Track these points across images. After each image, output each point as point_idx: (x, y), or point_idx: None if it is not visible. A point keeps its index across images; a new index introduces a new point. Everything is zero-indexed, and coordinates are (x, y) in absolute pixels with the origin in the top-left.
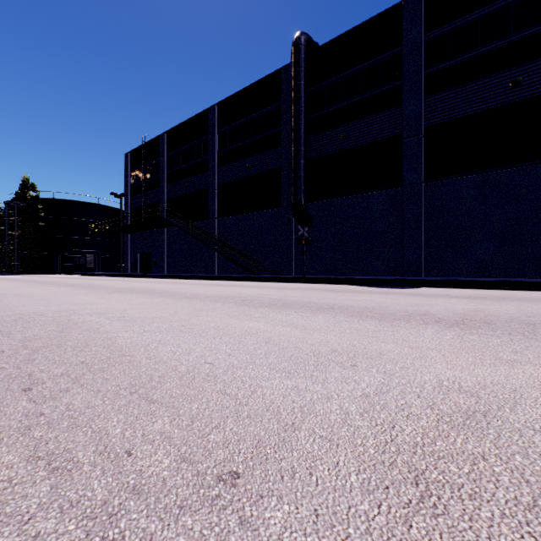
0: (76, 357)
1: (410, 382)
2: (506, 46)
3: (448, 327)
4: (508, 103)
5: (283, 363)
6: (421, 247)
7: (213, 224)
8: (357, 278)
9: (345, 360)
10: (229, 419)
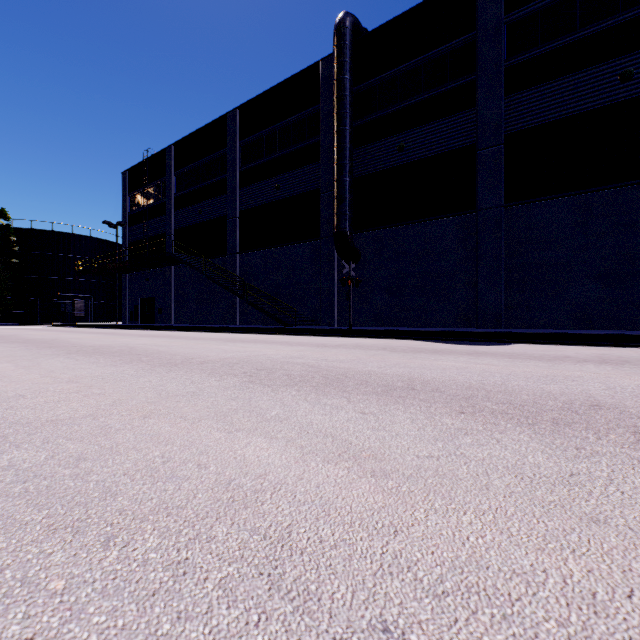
0: None
1: None
2: (613, 27)
3: None
4: (615, 102)
5: None
6: (501, 290)
7: (233, 261)
8: (421, 330)
9: None
10: None
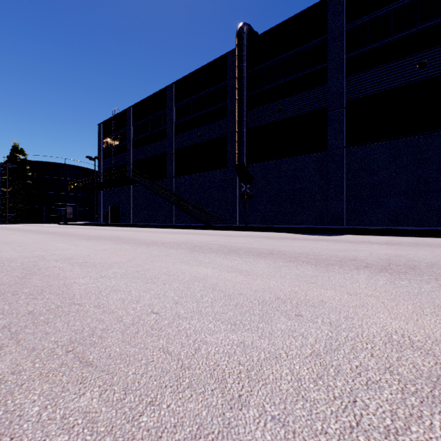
0: (26, 307)
1: (358, 336)
2: (414, 34)
3: (378, 272)
4: (415, 82)
5: (229, 313)
6: (343, 201)
7: (171, 182)
8: (290, 227)
9: (289, 309)
10: (167, 390)
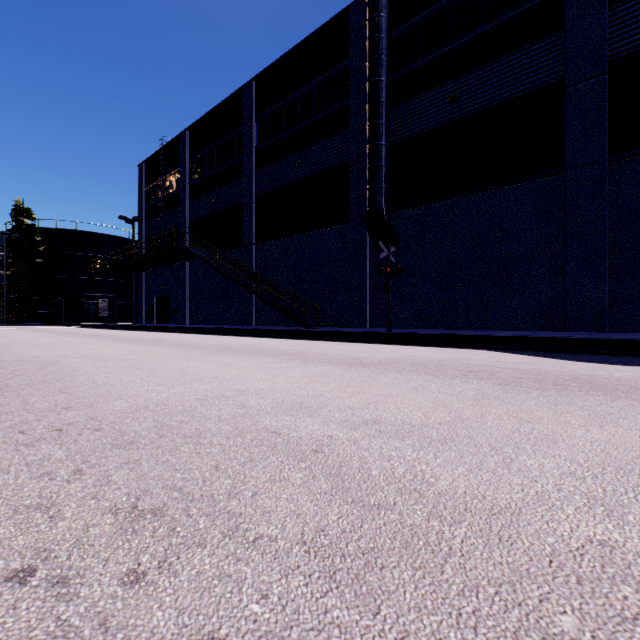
0: None
1: None
2: None
3: None
4: None
5: None
6: (604, 277)
7: (249, 253)
8: (500, 336)
9: None
10: None
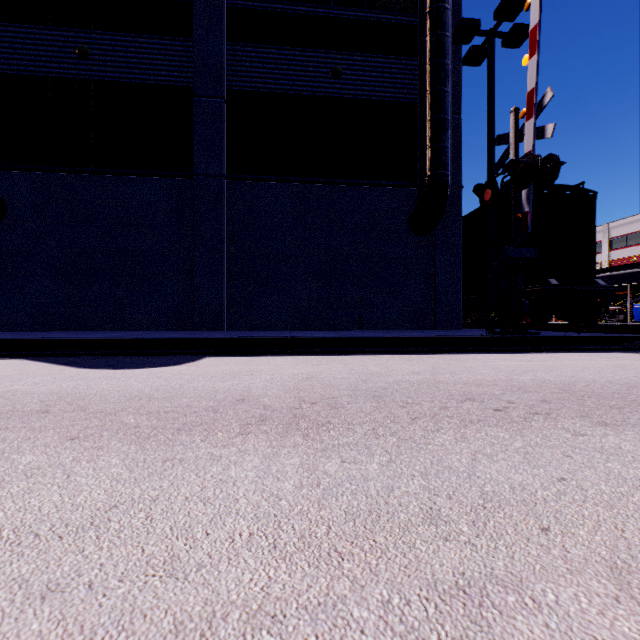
0: None
1: None
2: (327, 18)
3: None
4: (328, 96)
5: None
6: (222, 281)
7: None
8: (68, 339)
9: None
10: None
